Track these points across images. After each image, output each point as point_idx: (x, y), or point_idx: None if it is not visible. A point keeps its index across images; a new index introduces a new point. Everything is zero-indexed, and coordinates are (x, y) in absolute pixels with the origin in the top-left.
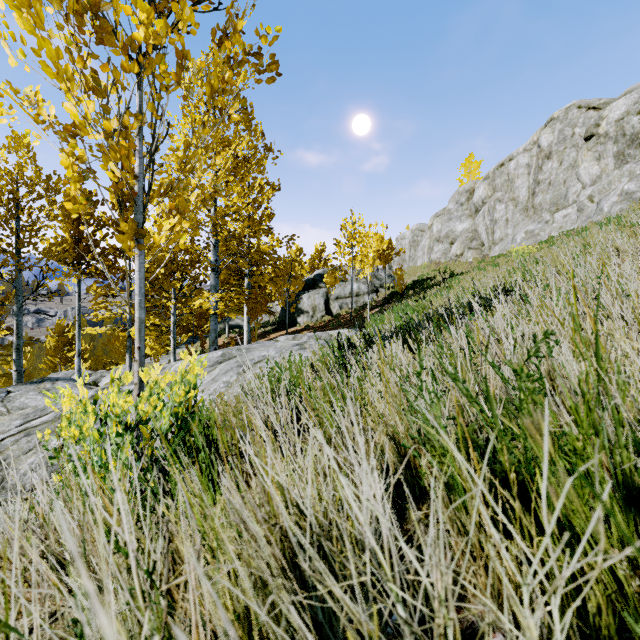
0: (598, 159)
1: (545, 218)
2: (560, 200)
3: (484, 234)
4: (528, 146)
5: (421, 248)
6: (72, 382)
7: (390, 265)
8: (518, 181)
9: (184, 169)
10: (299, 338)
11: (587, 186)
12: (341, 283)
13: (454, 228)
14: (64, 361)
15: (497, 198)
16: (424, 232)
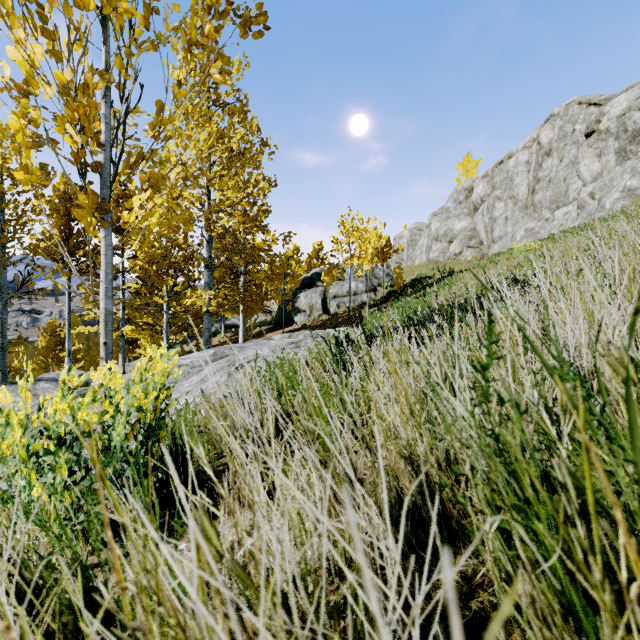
0: (599, 156)
1: (545, 216)
2: (560, 197)
3: (483, 232)
4: (528, 143)
5: (419, 247)
6: (55, 383)
7: (388, 264)
8: (517, 179)
9: (158, 137)
10: (295, 336)
11: (588, 183)
12: (339, 282)
13: (452, 227)
14: (56, 361)
15: (496, 196)
16: (422, 231)
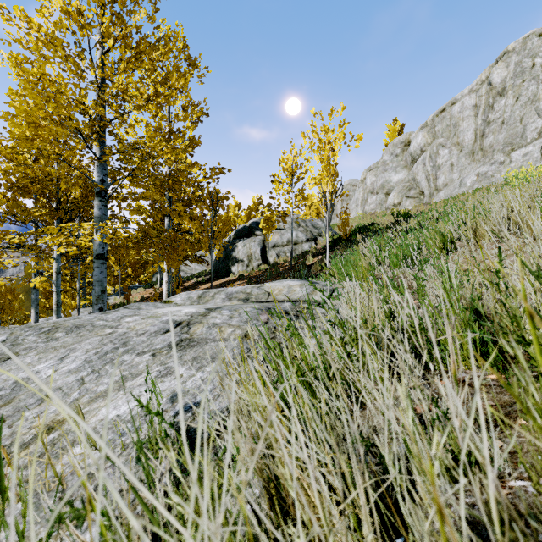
0: None
1: (498, 159)
2: (516, 139)
3: (424, 182)
4: (475, 86)
5: (354, 201)
6: None
7: (322, 219)
8: (463, 124)
9: None
10: (209, 297)
11: None
12: (278, 231)
13: (389, 179)
14: None
15: (440, 143)
16: (356, 187)
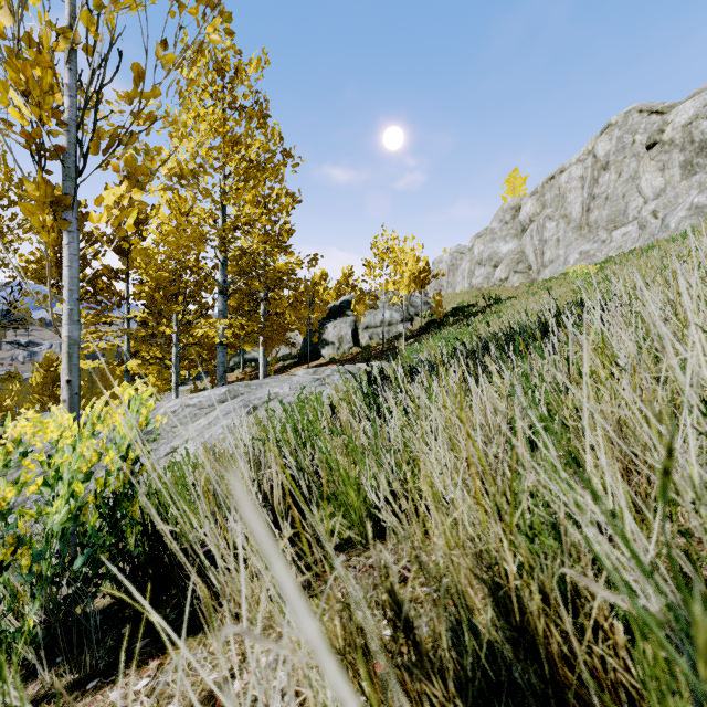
0: (662, 170)
1: (602, 237)
2: (618, 217)
3: (532, 256)
4: (582, 156)
5: (461, 272)
6: None
7: (426, 292)
8: (570, 196)
9: (138, 115)
10: (321, 372)
11: (649, 200)
12: (371, 311)
13: (498, 249)
14: (53, 400)
15: (547, 215)
16: (464, 255)
